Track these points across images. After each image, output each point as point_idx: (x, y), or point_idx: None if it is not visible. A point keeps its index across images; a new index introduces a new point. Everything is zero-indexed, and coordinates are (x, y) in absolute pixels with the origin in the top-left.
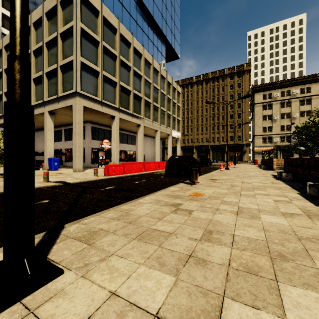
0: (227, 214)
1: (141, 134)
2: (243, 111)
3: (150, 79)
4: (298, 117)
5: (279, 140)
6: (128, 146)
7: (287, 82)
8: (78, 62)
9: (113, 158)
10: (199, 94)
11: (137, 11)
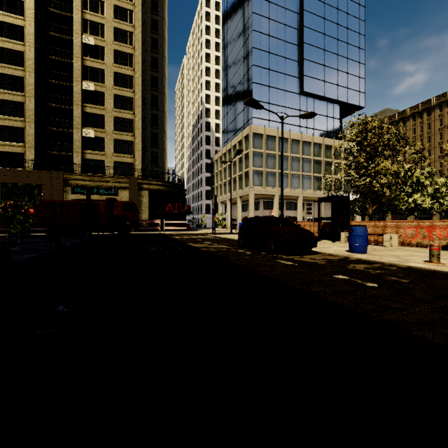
0: None
1: (300, 204)
2: None
3: (311, 155)
4: None
5: None
6: (296, 212)
7: None
8: (251, 171)
9: None
10: (416, 132)
11: (300, 100)
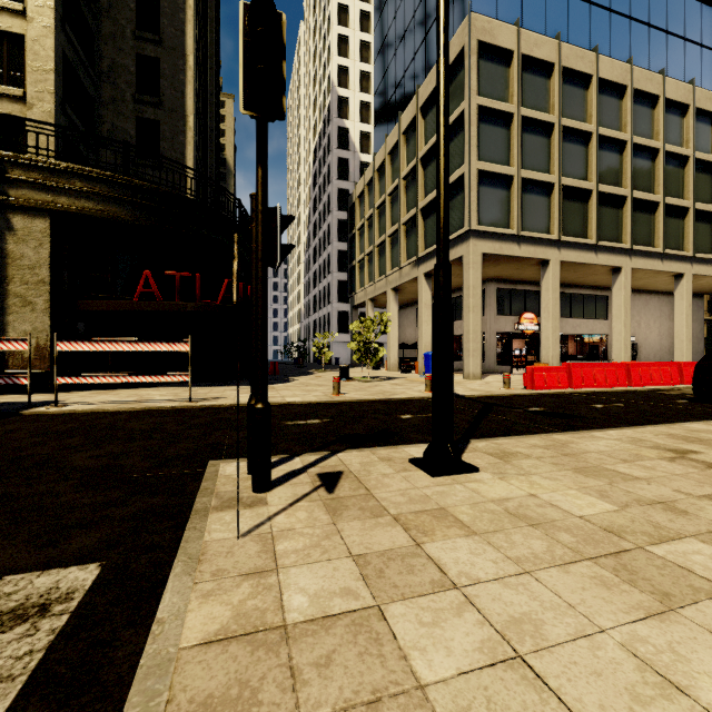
0: None
1: (624, 292)
2: None
3: (655, 139)
4: None
5: None
6: (586, 323)
7: None
8: (473, 174)
9: (545, 354)
10: None
11: None
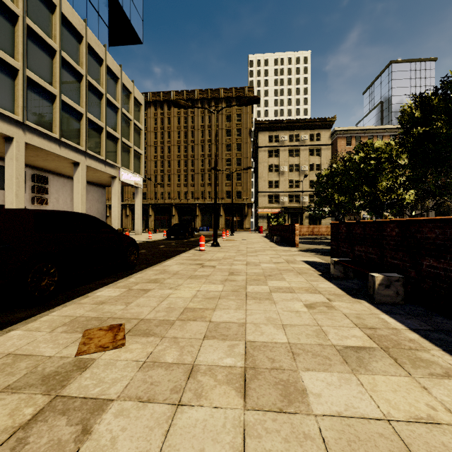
0: None
1: (16, 163)
2: (245, 156)
3: (53, 41)
4: (307, 171)
5: (288, 200)
6: None
7: (296, 124)
8: None
9: None
10: (181, 122)
11: None
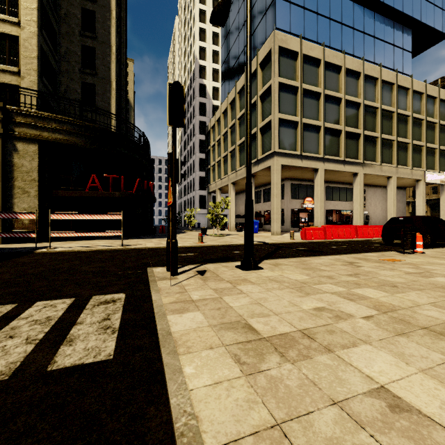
0: (396, 272)
1: (359, 186)
2: None
3: (376, 102)
4: None
5: None
6: (341, 203)
7: None
8: (276, 120)
9: (316, 221)
10: None
11: (354, 11)
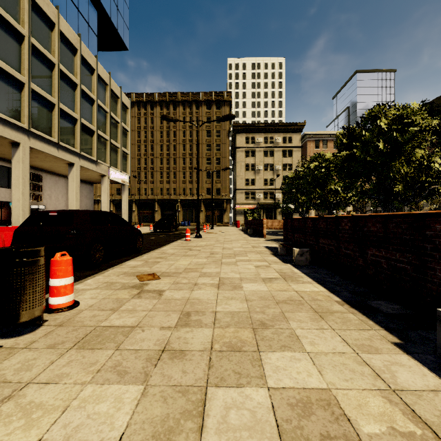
0: None
1: (23, 165)
2: (224, 156)
3: (52, 55)
4: (281, 171)
5: (263, 197)
6: None
7: (271, 127)
8: None
9: None
10: (163, 122)
11: None
